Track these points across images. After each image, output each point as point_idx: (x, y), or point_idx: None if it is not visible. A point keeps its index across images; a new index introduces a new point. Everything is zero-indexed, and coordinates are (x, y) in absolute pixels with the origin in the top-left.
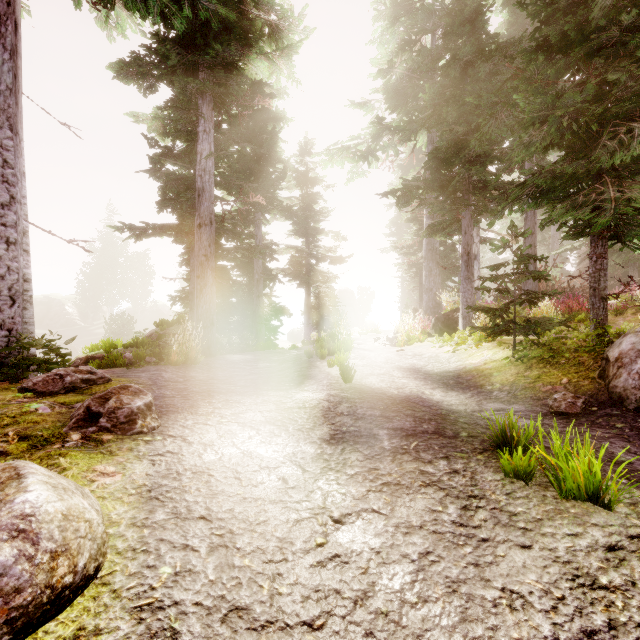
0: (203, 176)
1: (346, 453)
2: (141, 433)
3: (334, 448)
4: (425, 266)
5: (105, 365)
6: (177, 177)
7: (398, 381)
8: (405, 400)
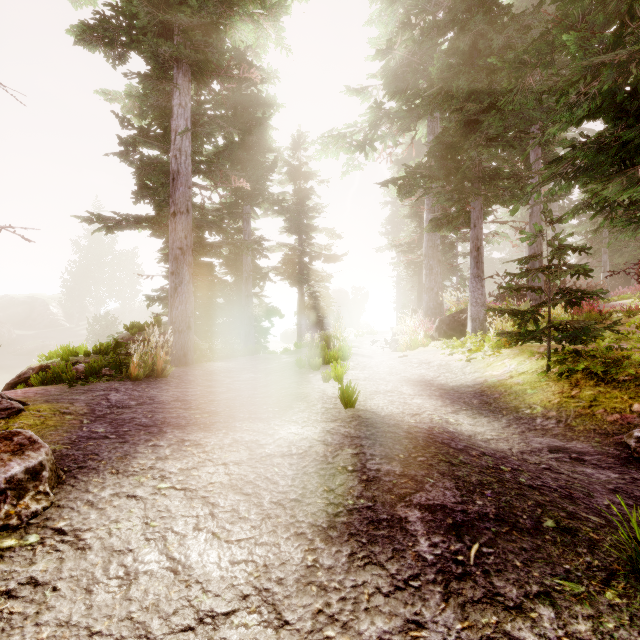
0: (178, 157)
1: (357, 568)
2: (4, 529)
3: (335, 552)
4: (425, 264)
5: (50, 379)
6: (153, 162)
7: (411, 402)
8: (430, 439)
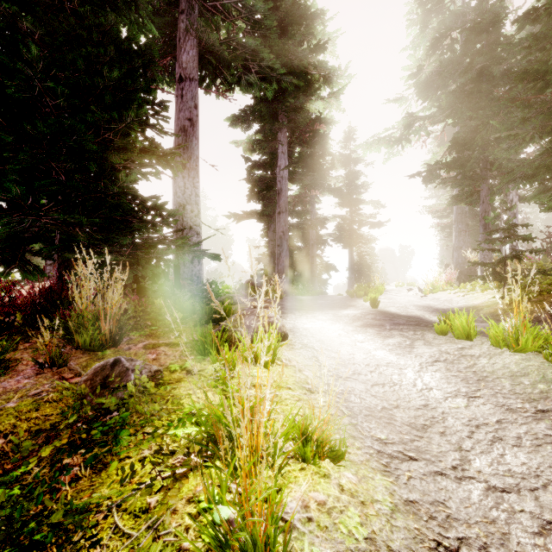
0: (281, 181)
1: (367, 329)
2: None
3: (362, 328)
4: (455, 228)
5: None
6: (262, 180)
7: (410, 310)
8: (407, 316)
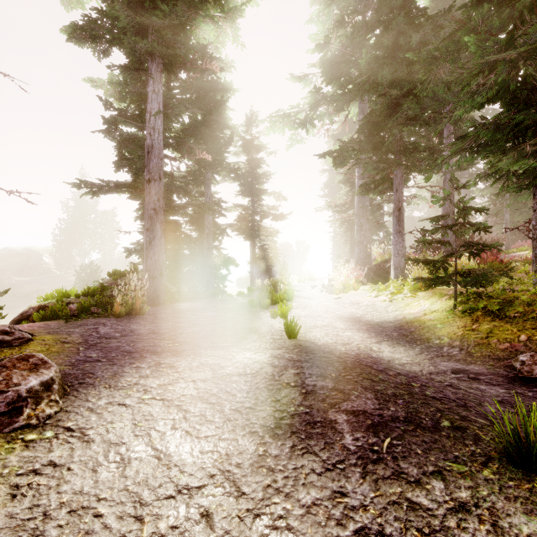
0: (152, 134)
1: (297, 456)
2: (27, 427)
3: (281, 445)
4: (356, 222)
5: (49, 316)
6: (131, 137)
7: (343, 334)
8: (357, 362)
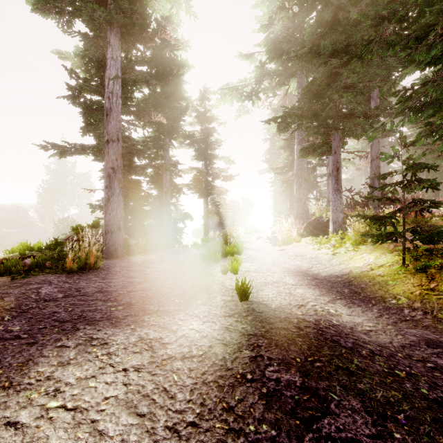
0: (110, 97)
1: None
2: None
3: None
4: (296, 182)
5: (3, 271)
6: (94, 104)
7: (295, 293)
8: (320, 335)
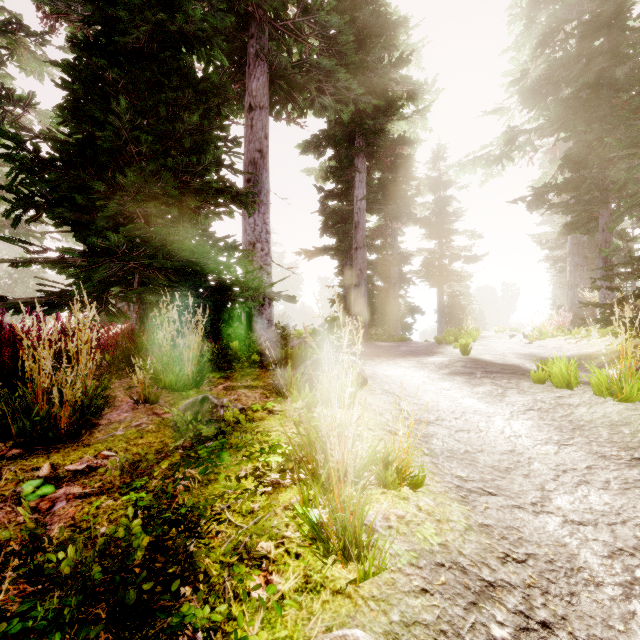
0: (358, 213)
1: (455, 377)
2: None
3: (449, 376)
4: (569, 261)
5: None
6: (336, 211)
7: (507, 358)
8: (503, 364)
